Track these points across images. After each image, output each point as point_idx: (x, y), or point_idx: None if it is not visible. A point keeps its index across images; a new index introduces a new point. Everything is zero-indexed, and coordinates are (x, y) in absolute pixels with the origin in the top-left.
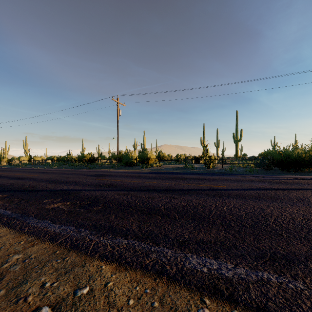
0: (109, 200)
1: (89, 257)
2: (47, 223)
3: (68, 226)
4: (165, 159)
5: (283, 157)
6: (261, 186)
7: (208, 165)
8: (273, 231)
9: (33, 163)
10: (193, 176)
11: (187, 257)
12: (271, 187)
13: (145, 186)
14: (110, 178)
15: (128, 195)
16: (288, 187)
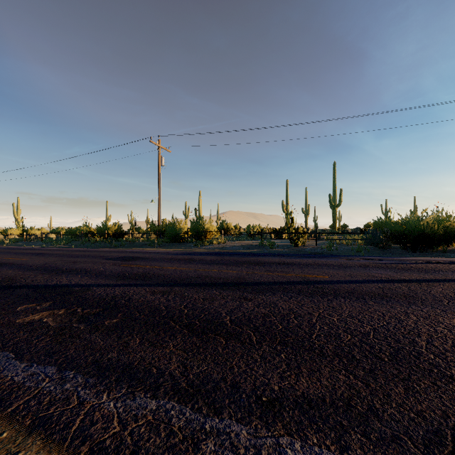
0: (136, 305)
1: (70, 450)
2: (4, 359)
3: (45, 367)
4: (231, 233)
5: (407, 229)
6: (382, 276)
7: (296, 242)
8: (434, 369)
9: (26, 239)
10: (274, 259)
11: (282, 447)
12: (398, 278)
13: (199, 278)
14: (144, 263)
15: (169, 295)
16: (424, 278)
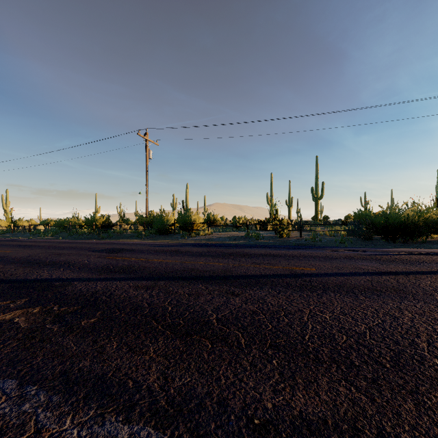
0: (117, 302)
1: None
2: None
3: (4, 380)
4: (217, 224)
5: (389, 221)
6: (369, 268)
7: (281, 234)
8: None
9: (14, 230)
10: (260, 250)
11: None
12: (385, 270)
13: (185, 271)
14: (130, 255)
15: (153, 290)
16: (411, 270)
